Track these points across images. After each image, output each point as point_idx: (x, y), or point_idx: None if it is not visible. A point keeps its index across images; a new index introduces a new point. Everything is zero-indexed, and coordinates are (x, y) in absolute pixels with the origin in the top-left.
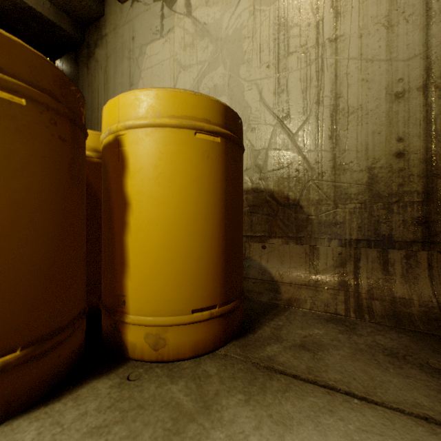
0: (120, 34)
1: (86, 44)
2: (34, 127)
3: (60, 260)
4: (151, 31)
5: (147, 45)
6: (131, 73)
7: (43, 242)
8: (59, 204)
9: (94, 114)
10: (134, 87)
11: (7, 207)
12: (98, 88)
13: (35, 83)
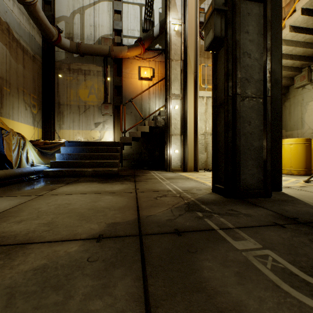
0: (296, 98)
1: None
2: (309, 146)
3: (310, 161)
4: (311, 98)
5: (309, 102)
6: (301, 110)
7: (309, 158)
8: (310, 154)
9: (283, 123)
10: (303, 115)
11: (307, 155)
12: (285, 115)
13: (309, 142)
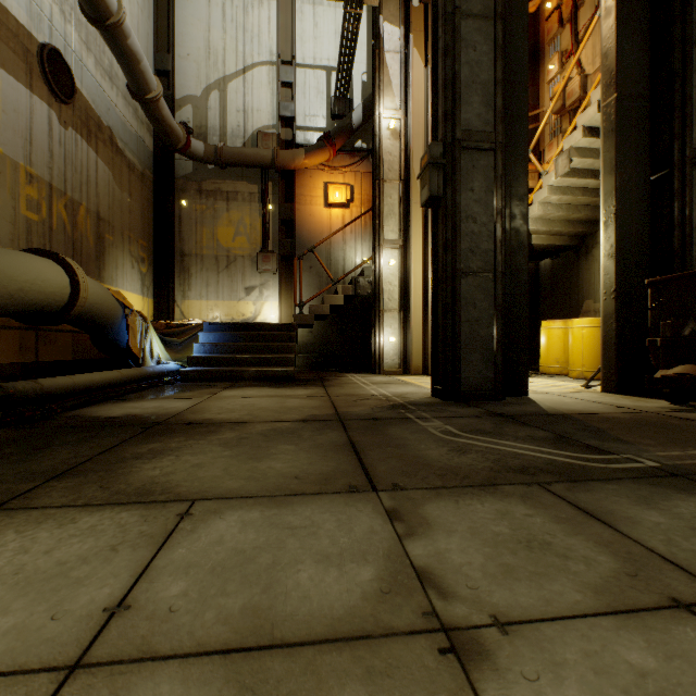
0: None
1: (584, 246)
2: None
3: None
4: None
5: None
6: None
7: None
8: None
9: (590, 286)
10: None
11: None
12: (593, 272)
13: None
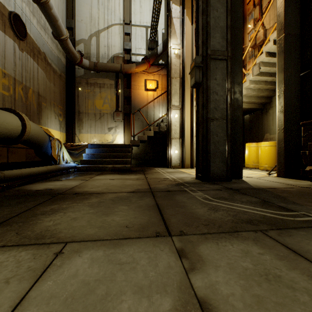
0: None
1: (265, 108)
2: None
3: None
4: None
5: None
6: None
7: None
8: None
9: (268, 127)
10: None
11: None
12: (269, 120)
13: None
